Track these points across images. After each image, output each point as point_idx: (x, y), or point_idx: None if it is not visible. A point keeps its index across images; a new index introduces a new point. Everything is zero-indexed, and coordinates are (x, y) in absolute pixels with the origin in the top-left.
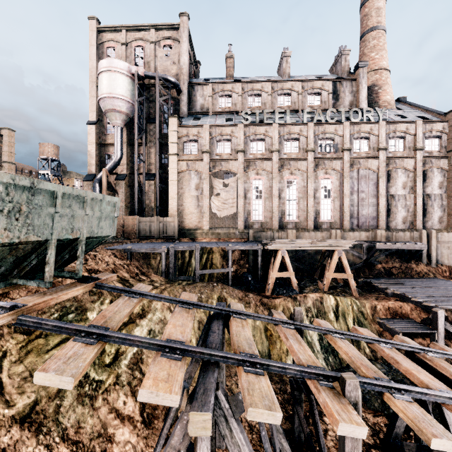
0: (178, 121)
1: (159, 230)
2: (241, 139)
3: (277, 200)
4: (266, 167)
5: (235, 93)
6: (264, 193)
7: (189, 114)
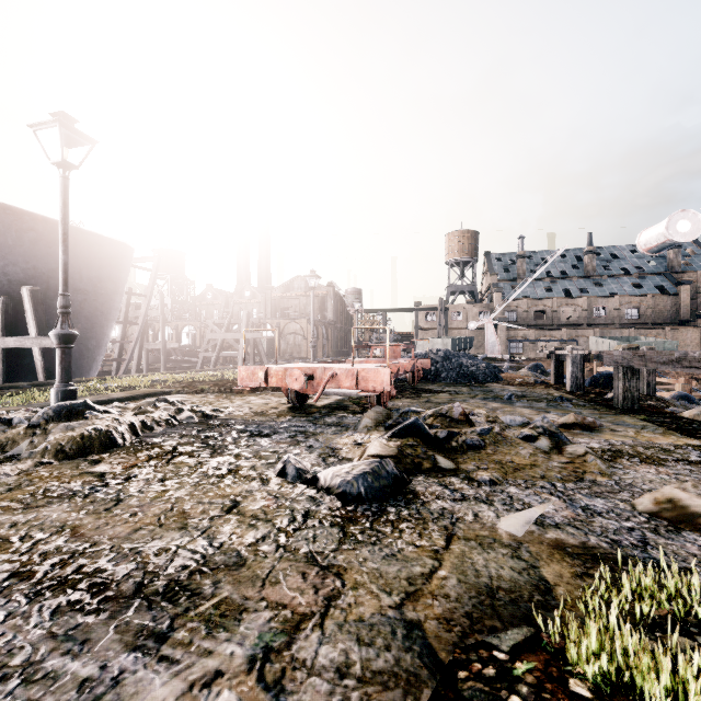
0: None
1: None
2: None
3: None
4: None
5: None
6: None
7: None
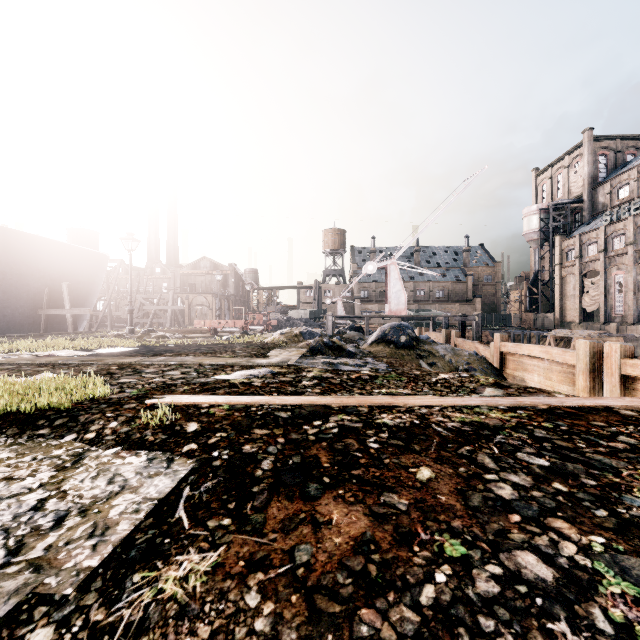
0: (563, 236)
1: (543, 323)
2: (602, 240)
3: (632, 294)
4: (625, 261)
5: (632, 180)
6: (624, 287)
7: (592, 216)
